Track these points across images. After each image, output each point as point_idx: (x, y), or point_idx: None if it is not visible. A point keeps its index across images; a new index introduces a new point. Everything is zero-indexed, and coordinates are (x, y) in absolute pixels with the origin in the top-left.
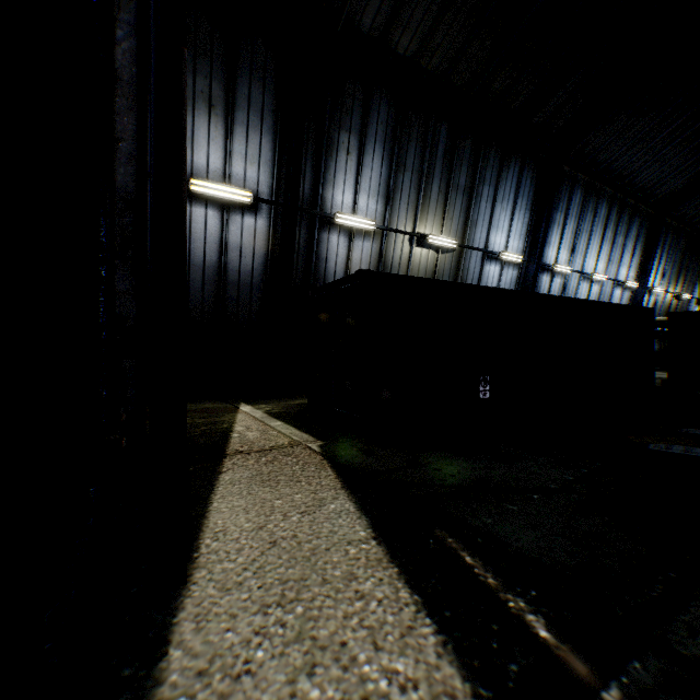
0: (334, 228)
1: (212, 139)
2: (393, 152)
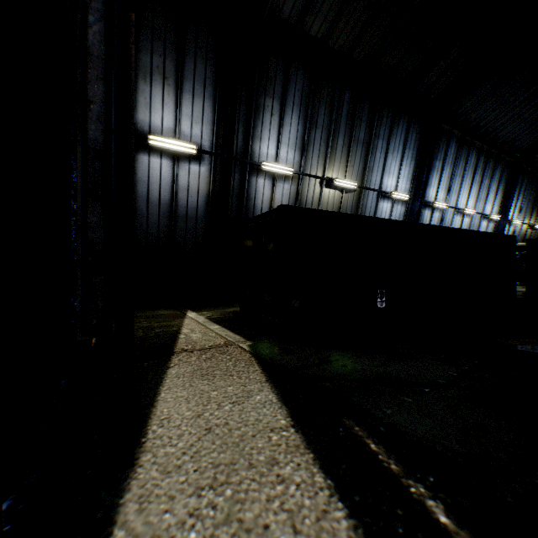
0: (260, 173)
1: (166, 104)
2: (307, 114)
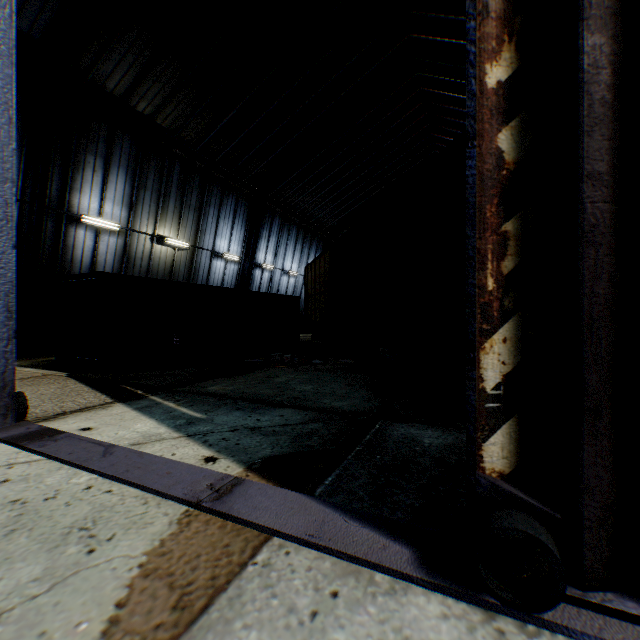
0: (82, 224)
1: None
2: (135, 175)
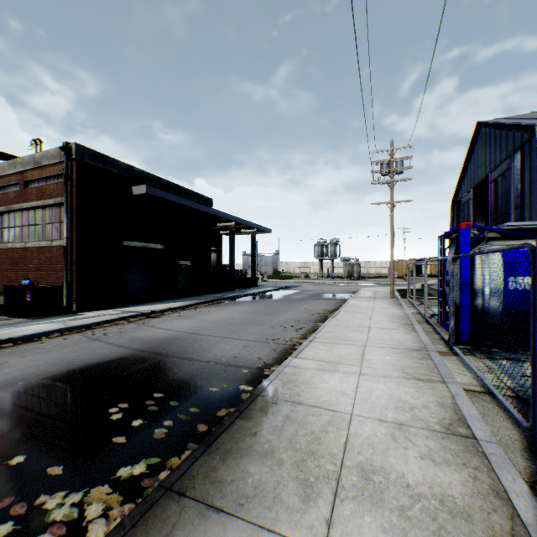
0: None
1: None
2: None
